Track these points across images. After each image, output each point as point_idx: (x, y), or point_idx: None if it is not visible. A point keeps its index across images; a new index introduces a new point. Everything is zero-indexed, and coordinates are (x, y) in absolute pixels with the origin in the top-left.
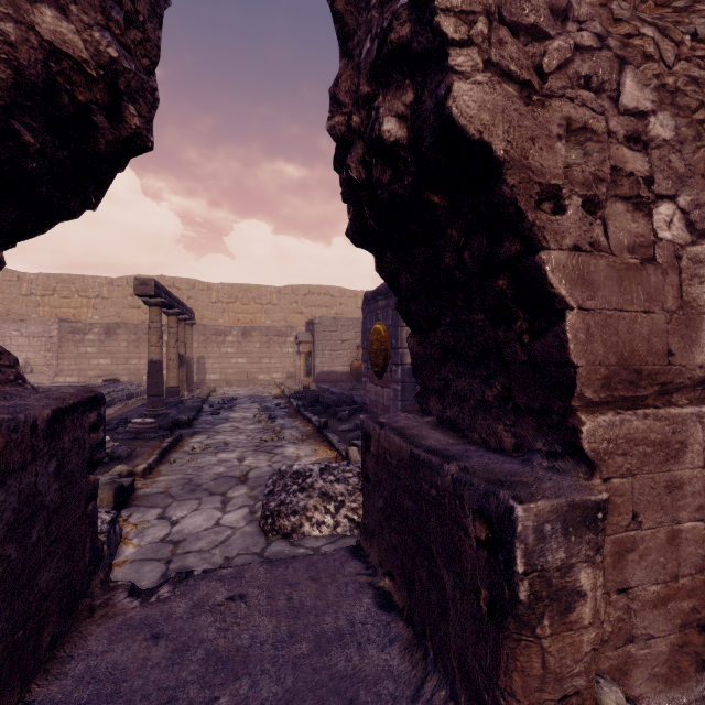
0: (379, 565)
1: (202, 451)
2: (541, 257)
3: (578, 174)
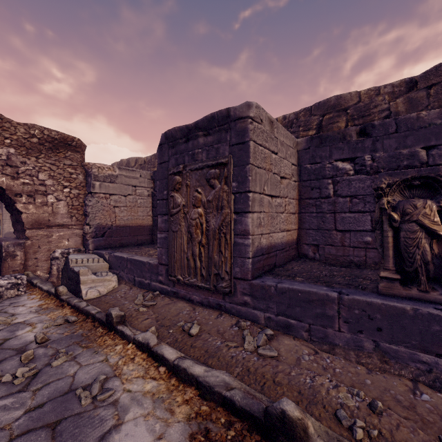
0: None
1: None
2: (15, 205)
3: (26, 191)
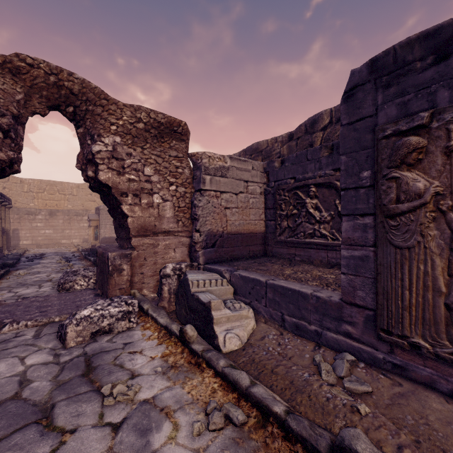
0: (98, 288)
1: (25, 274)
2: (121, 206)
3: (131, 189)
